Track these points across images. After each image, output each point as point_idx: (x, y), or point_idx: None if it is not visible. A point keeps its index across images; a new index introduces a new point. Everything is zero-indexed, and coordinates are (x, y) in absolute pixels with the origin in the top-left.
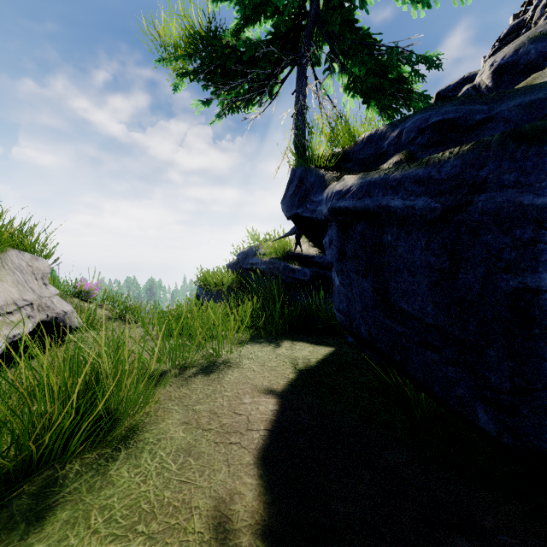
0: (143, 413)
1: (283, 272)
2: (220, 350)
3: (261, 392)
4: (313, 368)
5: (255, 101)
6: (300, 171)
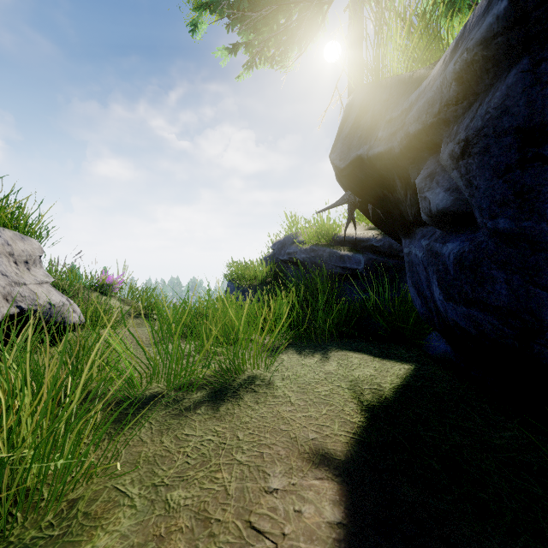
0: (58, 508)
1: (328, 260)
2: (243, 362)
3: (304, 459)
4: (391, 404)
5: (292, 53)
6: (361, 97)
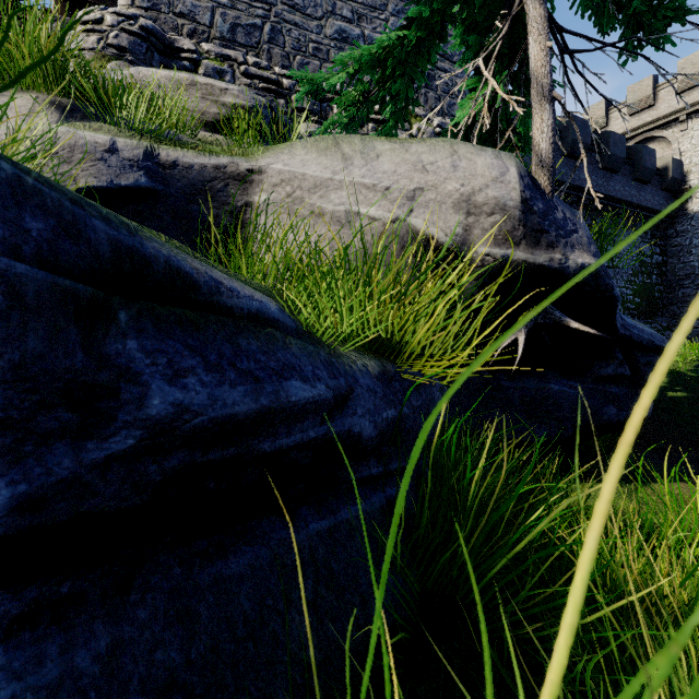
0: None
1: None
2: None
3: None
4: (620, 481)
5: None
6: None
